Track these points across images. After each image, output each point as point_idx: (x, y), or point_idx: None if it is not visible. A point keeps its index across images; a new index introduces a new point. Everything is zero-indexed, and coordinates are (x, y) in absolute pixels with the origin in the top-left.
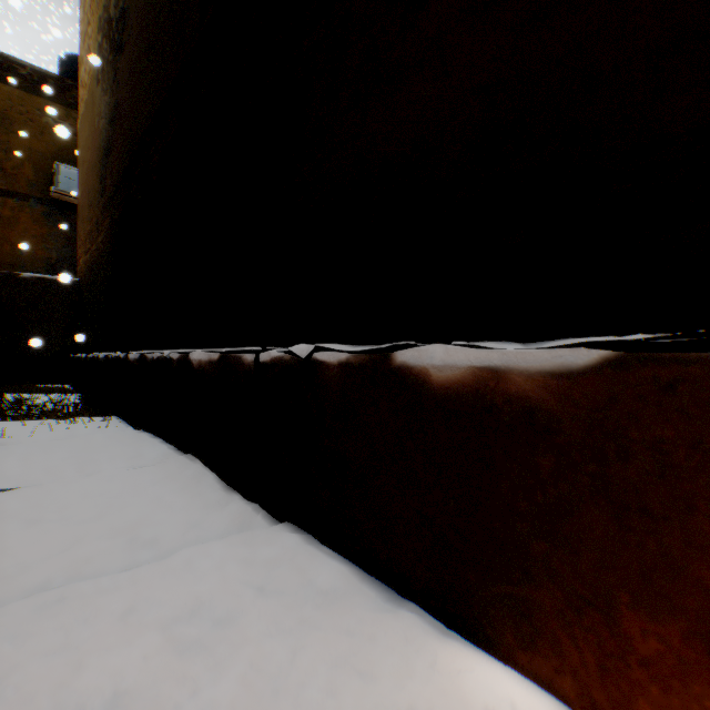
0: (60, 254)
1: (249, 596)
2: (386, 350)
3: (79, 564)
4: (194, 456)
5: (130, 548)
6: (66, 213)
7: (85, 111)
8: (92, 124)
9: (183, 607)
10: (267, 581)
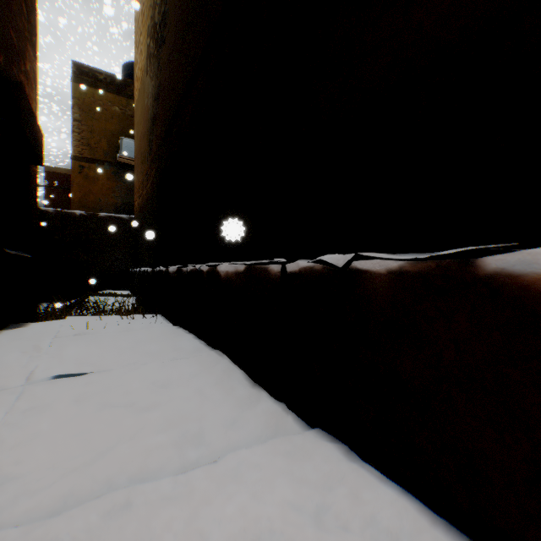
0: (122, 200)
1: (310, 530)
2: (439, 257)
3: (140, 458)
4: (222, 352)
5: (181, 443)
6: (126, 171)
7: (138, 97)
8: (142, 105)
9: (243, 535)
10: (324, 509)
